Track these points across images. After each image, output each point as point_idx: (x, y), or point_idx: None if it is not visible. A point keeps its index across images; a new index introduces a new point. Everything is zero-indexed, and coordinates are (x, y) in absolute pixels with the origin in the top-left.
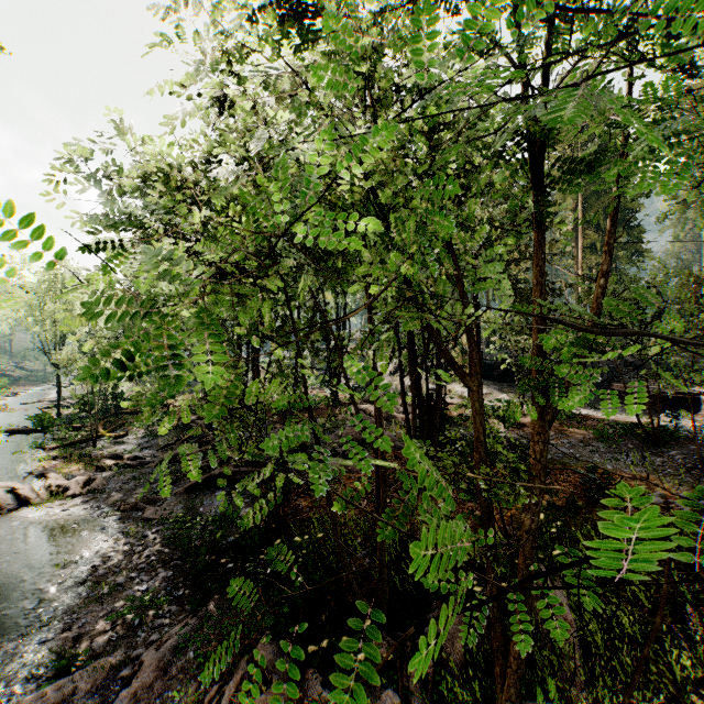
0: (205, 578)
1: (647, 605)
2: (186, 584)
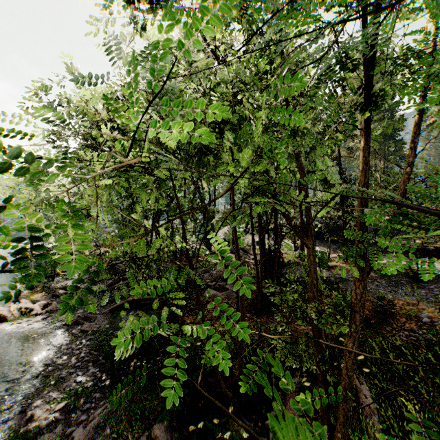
0: (120, 373)
1: (426, 397)
2: (107, 377)
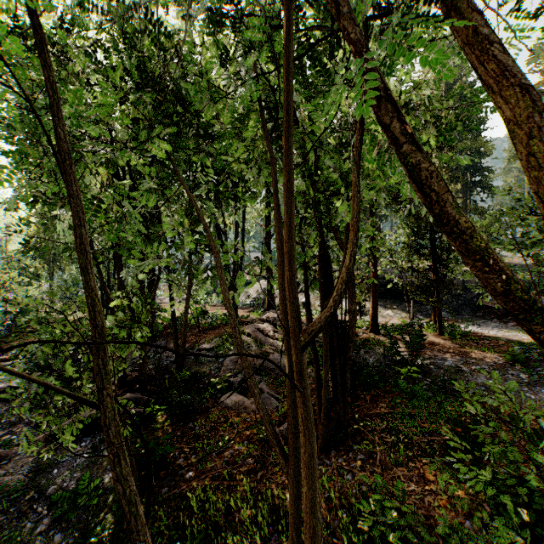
0: None
1: None
2: None
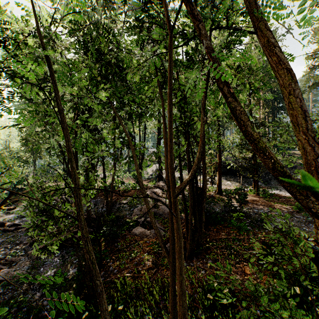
0: None
1: None
2: None
